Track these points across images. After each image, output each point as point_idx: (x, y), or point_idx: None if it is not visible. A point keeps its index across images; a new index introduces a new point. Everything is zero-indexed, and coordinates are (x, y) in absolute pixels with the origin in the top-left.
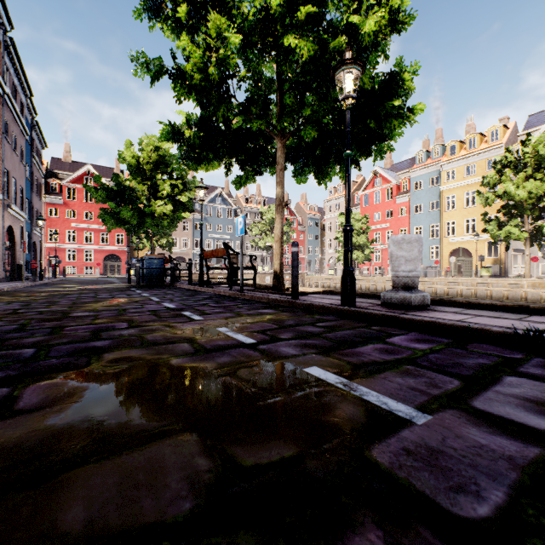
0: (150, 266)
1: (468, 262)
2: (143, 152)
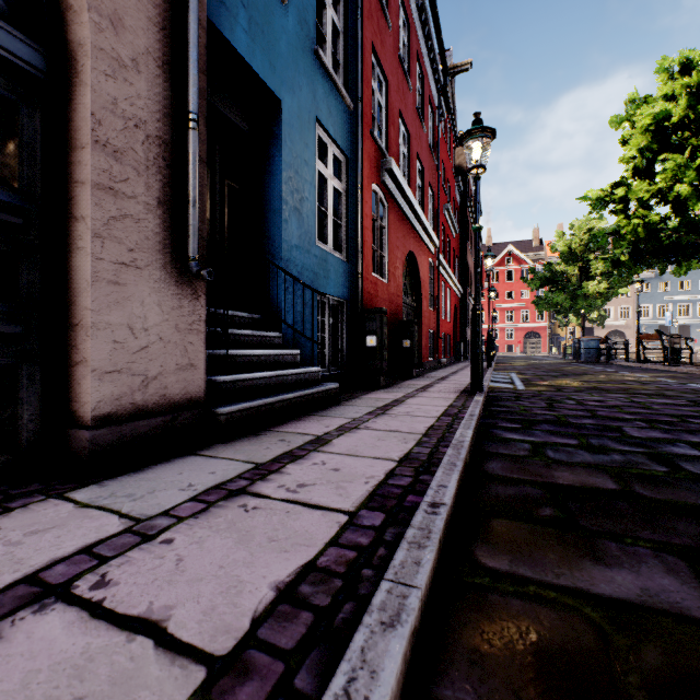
0: (586, 346)
1: None
2: (574, 238)
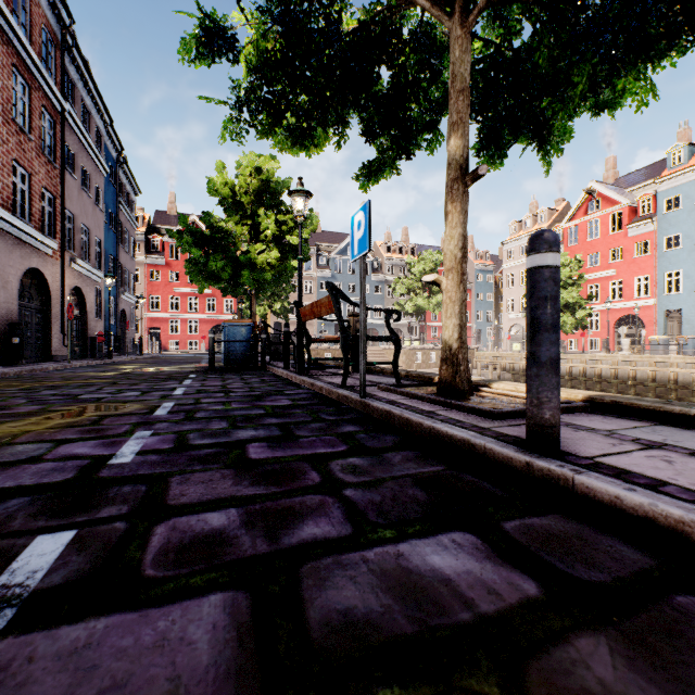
0: (230, 338)
1: None
2: (240, 178)
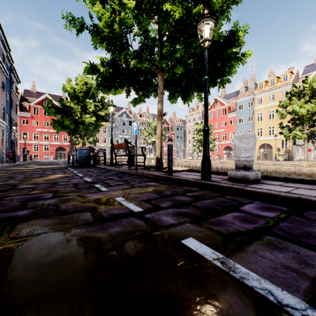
0: (80, 154)
1: (270, 152)
2: (77, 85)
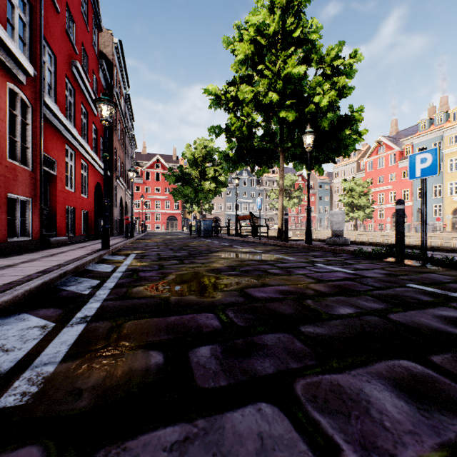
0: (205, 225)
1: None
2: (197, 150)
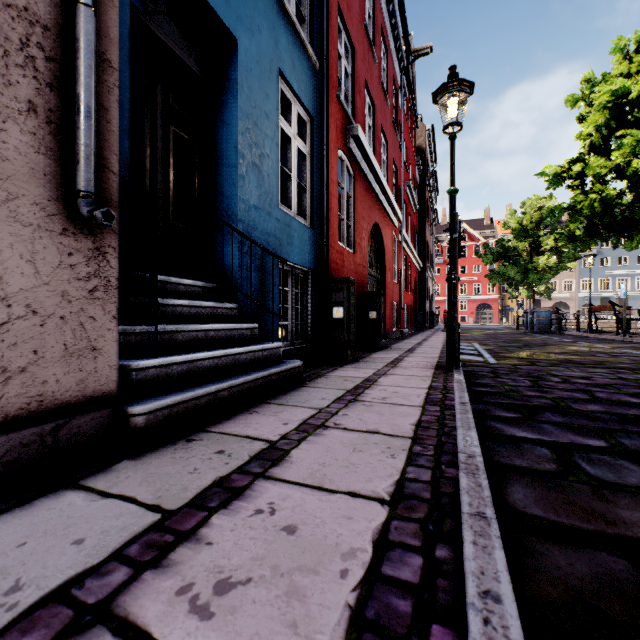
0: (539, 317)
1: None
2: (525, 215)
